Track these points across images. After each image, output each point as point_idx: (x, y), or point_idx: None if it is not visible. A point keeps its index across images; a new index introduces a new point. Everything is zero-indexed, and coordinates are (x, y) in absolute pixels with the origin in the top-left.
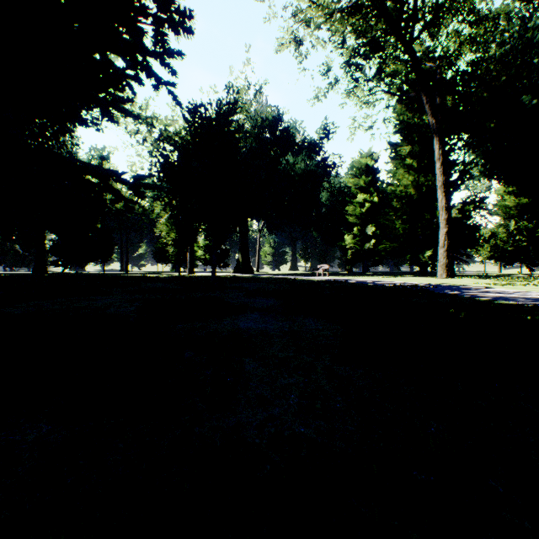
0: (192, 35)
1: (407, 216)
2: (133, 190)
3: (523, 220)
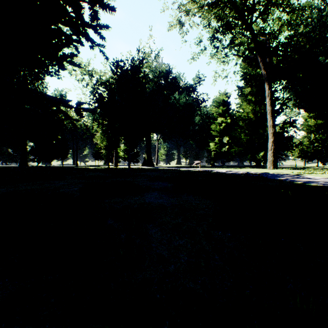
0: (114, 12)
1: (248, 131)
2: (76, 112)
3: (319, 133)
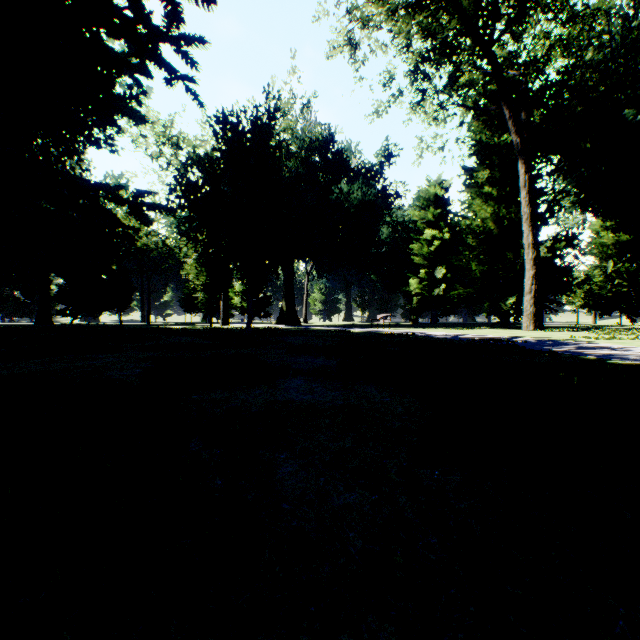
0: (214, 5)
1: (485, 256)
2: (133, 213)
3: (623, 260)
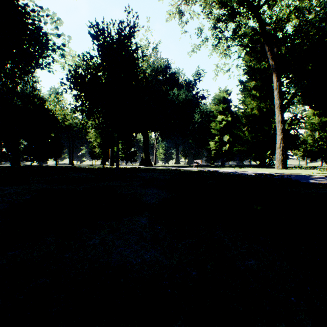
0: None
1: (252, 128)
2: None
3: (323, 132)
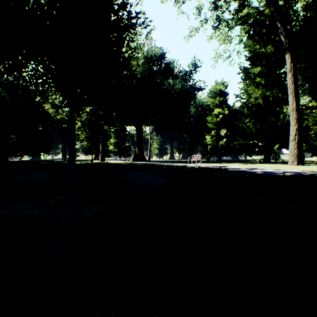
0: None
1: (255, 120)
2: None
3: None
